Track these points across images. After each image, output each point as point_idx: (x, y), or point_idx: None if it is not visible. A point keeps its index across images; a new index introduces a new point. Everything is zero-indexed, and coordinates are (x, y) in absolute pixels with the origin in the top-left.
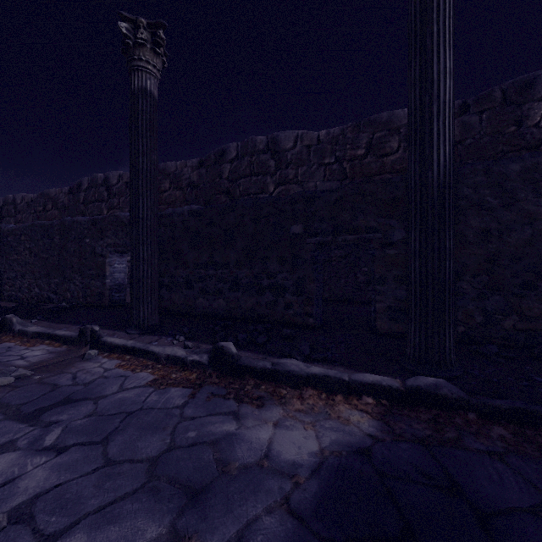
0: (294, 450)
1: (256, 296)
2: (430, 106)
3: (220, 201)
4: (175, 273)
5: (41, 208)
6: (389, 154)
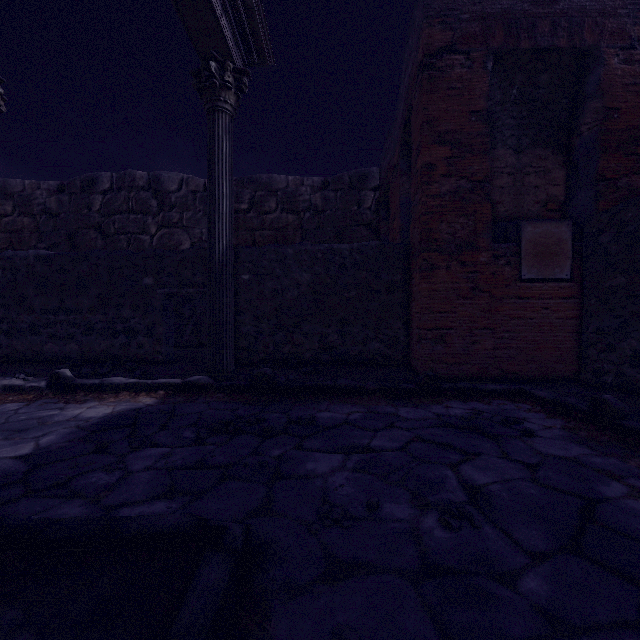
0: (95, 414)
1: (110, 339)
2: (214, 214)
3: (89, 237)
4: (18, 318)
5: None
6: (268, 213)
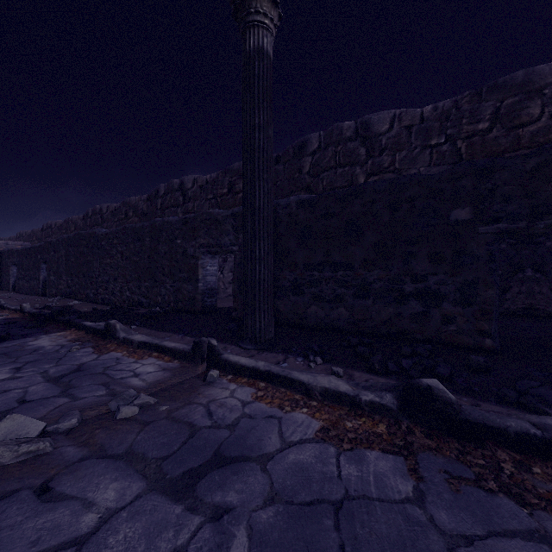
0: None
1: (394, 306)
2: None
3: None
4: (280, 275)
5: (123, 216)
6: (526, 124)
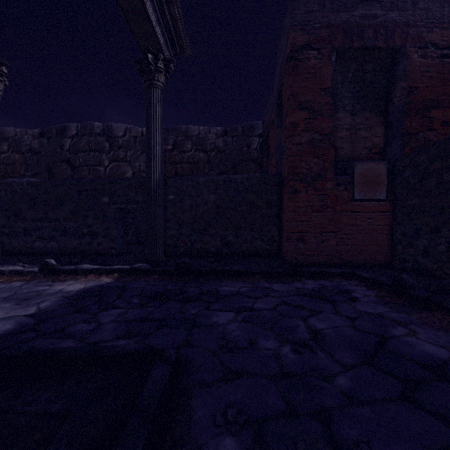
0: (73, 288)
1: (79, 239)
2: (151, 156)
3: (61, 168)
4: (15, 225)
5: None
6: (186, 152)
